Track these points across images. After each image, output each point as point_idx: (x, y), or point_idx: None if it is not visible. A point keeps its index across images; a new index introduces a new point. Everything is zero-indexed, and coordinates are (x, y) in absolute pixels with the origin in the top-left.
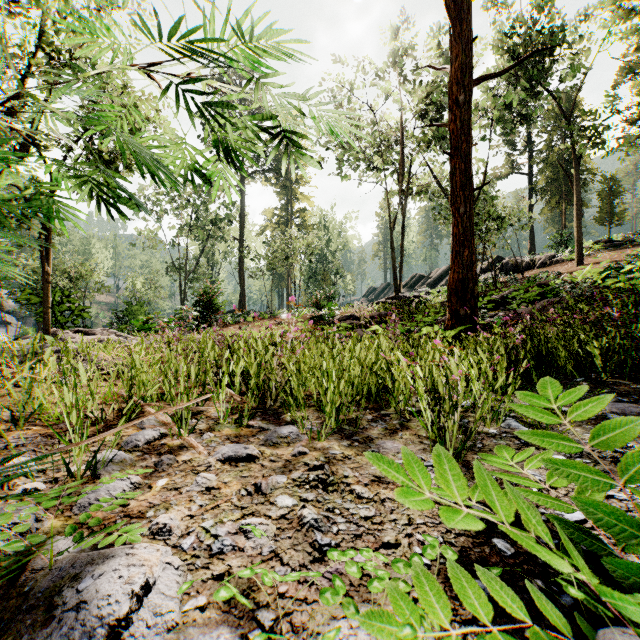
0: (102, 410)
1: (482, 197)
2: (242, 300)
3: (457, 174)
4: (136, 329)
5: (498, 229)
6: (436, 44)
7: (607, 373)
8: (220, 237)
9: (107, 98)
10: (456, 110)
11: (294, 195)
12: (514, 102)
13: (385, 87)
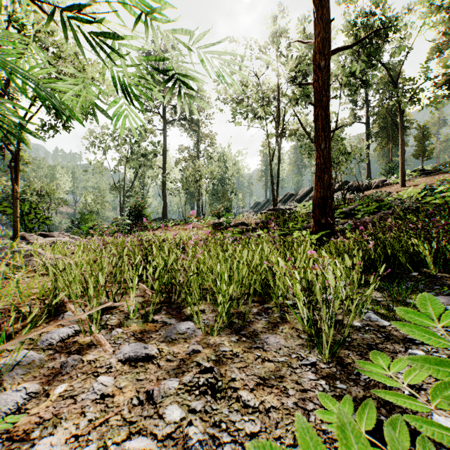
0: (31, 307)
1: (335, 138)
2: (164, 211)
3: (319, 119)
4: (84, 233)
5: (346, 161)
6: (302, 29)
7: (435, 269)
8: (149, 166)
9: (62, 62)
10: (319, 72)
11: (202, 136)
12: (357, 71)
13: (266, 59)
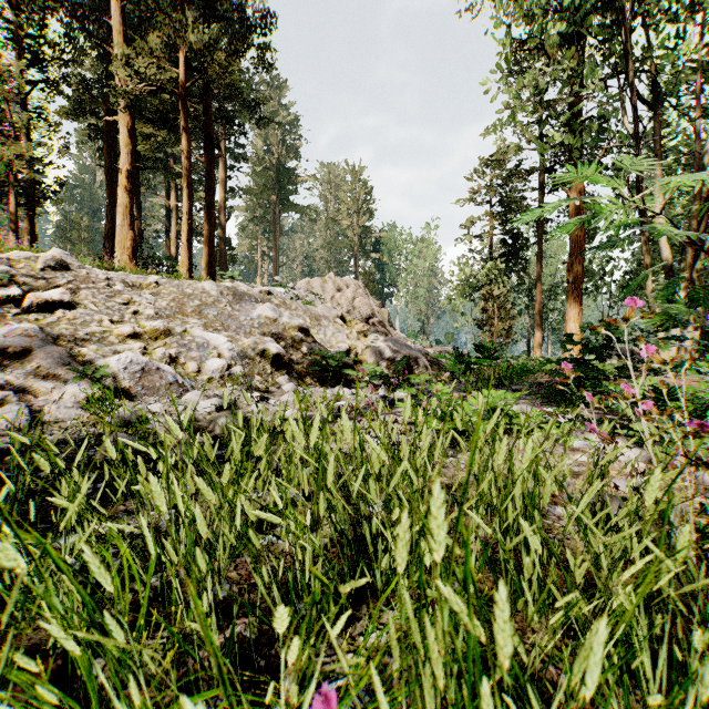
0: None
1: None
2: None
3: None
4: None
5: None
6: None
7: None
8: None
9: None
10: None
11: None
12: None
13: None
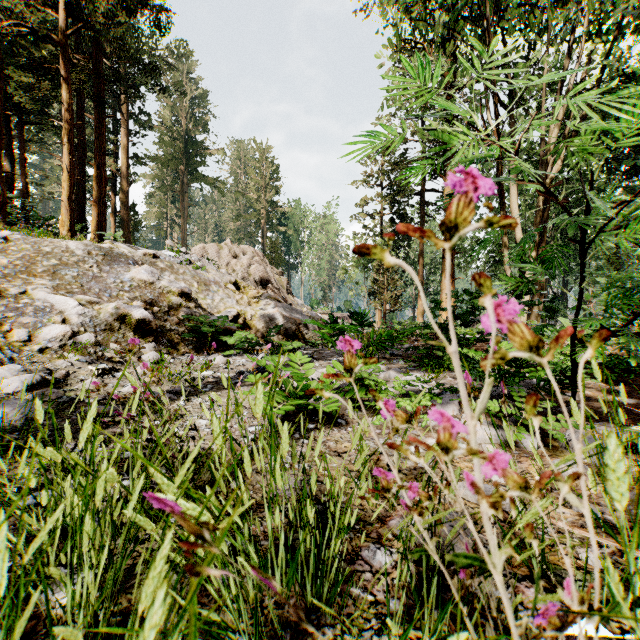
0: None
1: None
2: None
3: None
4: None
5: None
6: None
7: None
8: None
9: None
10: None
11: None
12: None
13: None
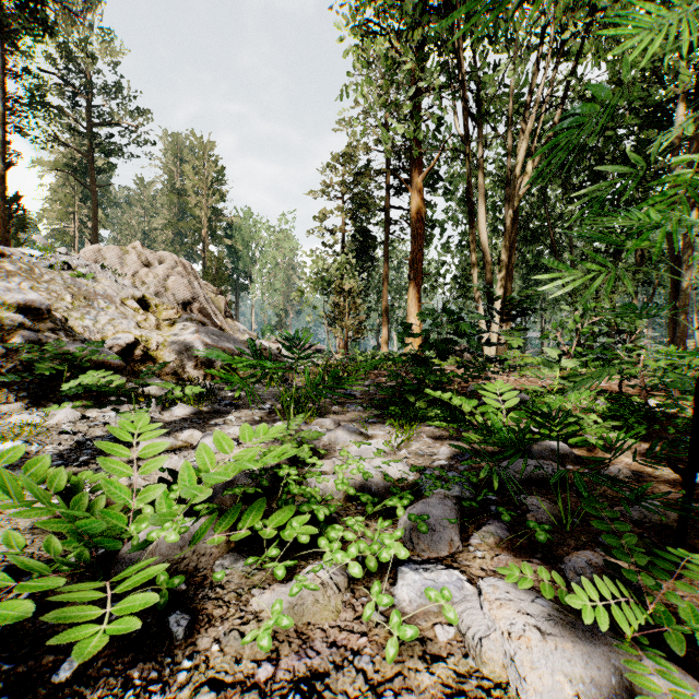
0: None
1: None
2: None
3: None
4: None
5: None
6: None
7: None
8: None
9: None
10: None
11: None
12: None
13: None
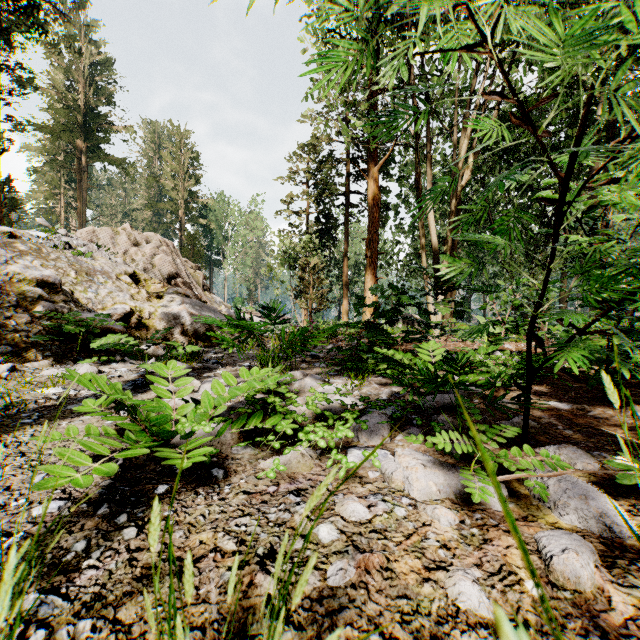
0: None
1: None
2: None
3: None
4: None
5: None
6: None
7: None
8: None
9: None
10: None
11: None
12: None
13: None
